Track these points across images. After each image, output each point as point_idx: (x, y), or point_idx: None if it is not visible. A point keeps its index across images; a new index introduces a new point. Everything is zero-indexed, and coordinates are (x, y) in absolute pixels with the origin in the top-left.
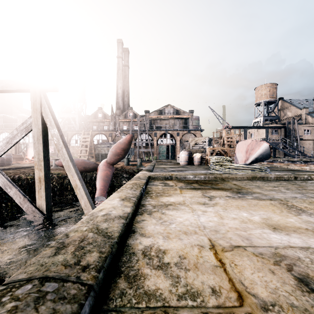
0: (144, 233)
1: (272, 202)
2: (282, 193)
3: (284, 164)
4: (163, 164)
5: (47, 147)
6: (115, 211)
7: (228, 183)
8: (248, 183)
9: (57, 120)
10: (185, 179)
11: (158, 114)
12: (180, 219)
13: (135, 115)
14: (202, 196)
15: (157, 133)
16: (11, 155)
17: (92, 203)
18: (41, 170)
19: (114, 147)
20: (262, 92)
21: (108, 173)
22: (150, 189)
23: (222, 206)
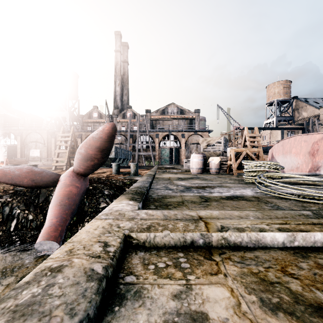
0: None
1: None
2: None
3: None
4: (167, 171)
5: None
6: None
7: None
8: None
9: None
10: (258, 246)
11: (160, 114)
12: None
13: (135, 115)
14: None
15: (159, 134)
16: None
17: None
18: None
19: (82, 145)
20: (274, 90)
21: (73, 191)
22: None
23: None
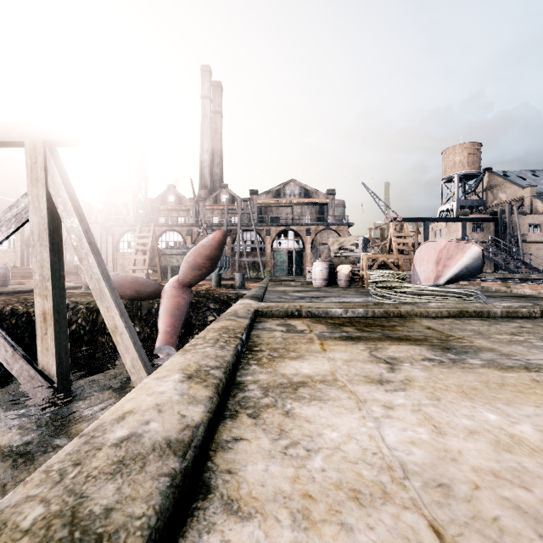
0: (237, 496)
1: (534, 376)
2: (540, 349)
3: (500, 284)
4: (283, 284)
5: (59, 253)
6: (157, 423)
7: (415, 326)
8: (454, 326)
9: (78, 202)
10: (327, 315)
11: (274, 197)
12: (332, 433)
13: (233, 198)
14: (371, 360)
15: (272, 229)
16: (7, 268)
17: (148, 362)
18: (47, 298)
19: (191, 254)
20: (455, 158)
21: (181, 302)
22: (257, 340)
23: (426, 388)
